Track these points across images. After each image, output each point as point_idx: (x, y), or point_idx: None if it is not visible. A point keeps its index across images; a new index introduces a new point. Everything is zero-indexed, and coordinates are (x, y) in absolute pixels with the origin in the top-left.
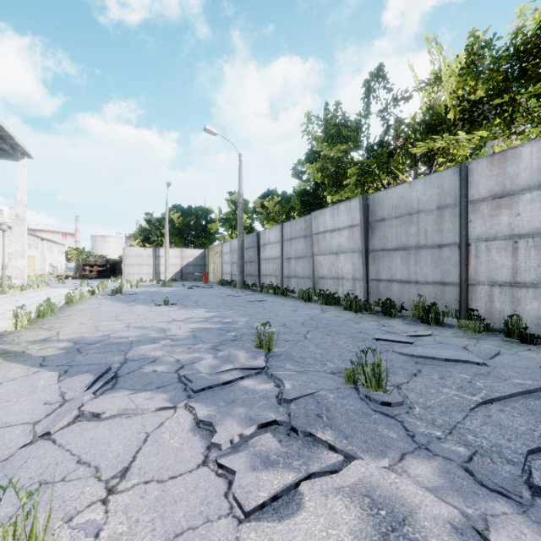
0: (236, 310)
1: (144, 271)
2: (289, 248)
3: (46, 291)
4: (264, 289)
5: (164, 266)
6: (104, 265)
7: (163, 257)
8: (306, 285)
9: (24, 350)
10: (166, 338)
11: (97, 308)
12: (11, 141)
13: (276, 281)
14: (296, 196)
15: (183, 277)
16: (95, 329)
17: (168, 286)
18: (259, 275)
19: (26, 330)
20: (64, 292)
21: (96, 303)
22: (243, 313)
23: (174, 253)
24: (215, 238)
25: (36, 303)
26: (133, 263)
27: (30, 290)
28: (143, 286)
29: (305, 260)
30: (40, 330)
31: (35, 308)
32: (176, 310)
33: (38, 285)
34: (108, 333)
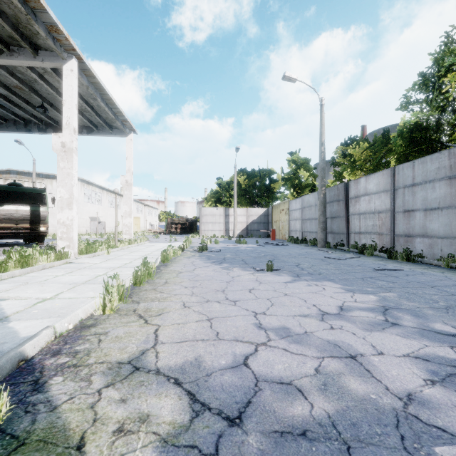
0: (395, 291)
1: (216, 228)
2: (409, 198)
3: (146, 245)
4: (366, 250)
5: (232, 224)
6: (184, 223)
7: (232, 216)
8: (453, 248)
9: (84, 428)
10: (425, 425)
11: (193, 270)
12: (121, 118)
13: (381, 240)
14: (397, 136)
15: (249, 234)
16: (210, 328)
17: (243, 242)
18: (348, 233)
19: (116, 315)
20: (159, 246)
21: (189, 263)
22: (426, 301)
23: (241, 212)
24: (276, 197)
25: (137, 260)
26: (207, 221)
27: (134, 244)
28: (219, 242)
29: (451, 212)
30: (132, 318)
31: (134, 266)
32: (294, 283)
33: (140, 239)
34: (241, 352)
